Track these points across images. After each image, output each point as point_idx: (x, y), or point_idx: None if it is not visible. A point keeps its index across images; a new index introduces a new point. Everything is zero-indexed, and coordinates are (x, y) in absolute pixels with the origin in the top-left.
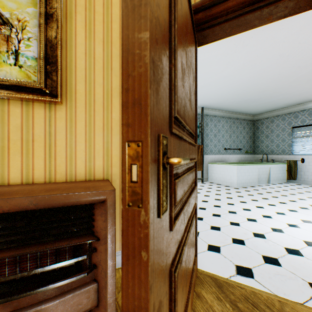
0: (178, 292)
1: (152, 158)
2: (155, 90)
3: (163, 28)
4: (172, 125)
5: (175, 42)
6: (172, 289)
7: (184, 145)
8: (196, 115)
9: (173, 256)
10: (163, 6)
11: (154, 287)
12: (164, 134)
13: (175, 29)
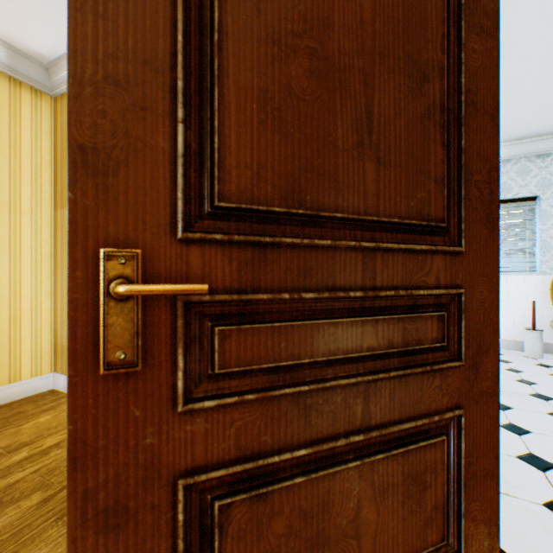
0: (230, 543)
1: (83, 285)
2: (94, 188)
3: (135, 80)
4: (178, 227)
5: (214, 68)
6: (178, 514)
7: (309, 257)
8: (462, 168)
9: (204, 463)
10: (138, 43)
11: (92, 469)
12: (144, 246)
13: (215, 45)
